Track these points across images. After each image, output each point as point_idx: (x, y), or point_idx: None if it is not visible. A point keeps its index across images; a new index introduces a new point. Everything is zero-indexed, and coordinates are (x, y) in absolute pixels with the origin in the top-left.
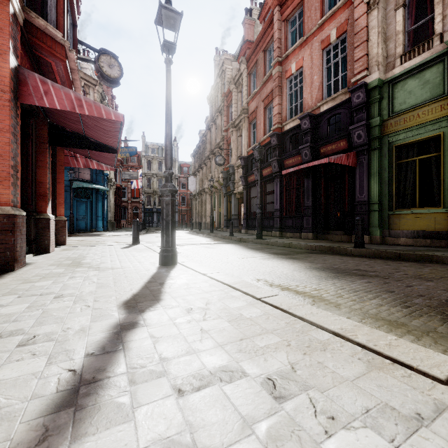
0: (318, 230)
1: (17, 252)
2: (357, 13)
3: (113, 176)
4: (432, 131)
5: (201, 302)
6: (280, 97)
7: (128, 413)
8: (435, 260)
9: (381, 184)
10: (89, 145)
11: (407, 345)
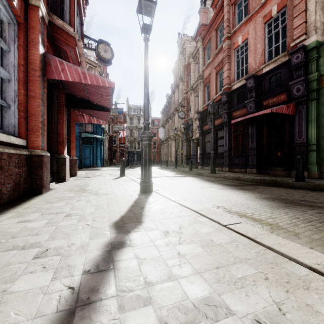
0: (261, 167)
1: (44, 181)
2: None
3: (107, 128)
4: None
5: (175, 226)
6: (229, 64)
7: None
8: None
9: (319, 128)
10: (91, 107)
11: None
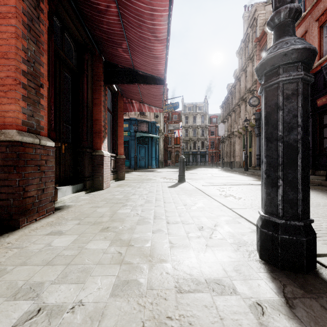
0: None
1: (27, 198)
2: None
3: (162, 128)
4: None
5: None
6: None
7: None
8: None
9: None
10: (138, 79)
11: None
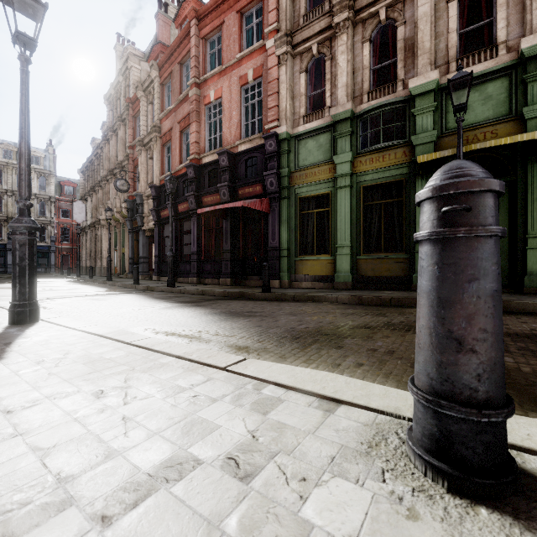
0: (237, 276)
1: None
2: (270, 63)
3: None
4: (325, 189)
5: (59, 354)
6: (198, 124)
7: None
8: (316, 300)
9: (290, 232)
10: None
11: (221, 355)
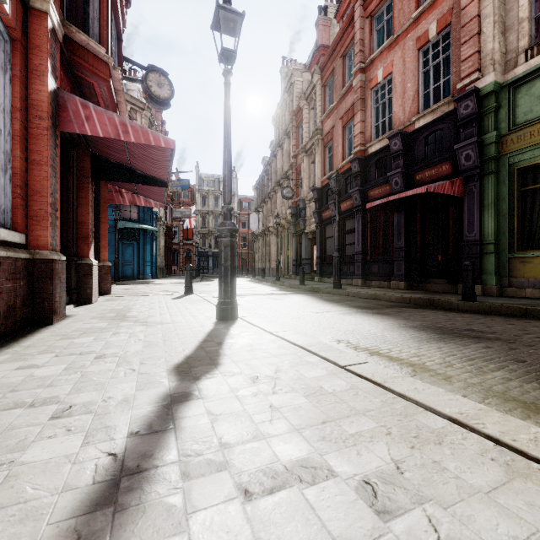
0: (413, 278)
1: (56, 302)
2: None
3: (163, 214)
4: None
5: (269, 369)
6: (363, 113)
7: (180, 520)
8: None
9: (498, 218)
10: (136, 179)
11: None
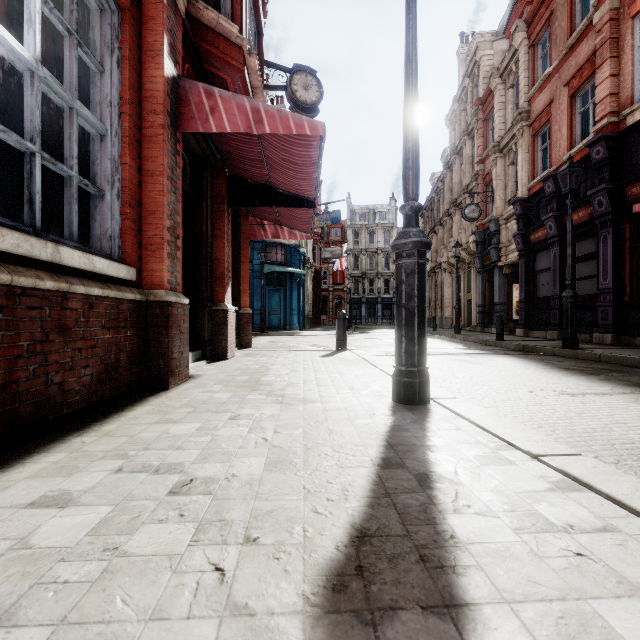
0: None
1: (173, 360)
2: None
3: (311, 255)
4: None
5: None
6: (614, 61)
7: None
8: None
9: None
10: (277, 200)
11: None
